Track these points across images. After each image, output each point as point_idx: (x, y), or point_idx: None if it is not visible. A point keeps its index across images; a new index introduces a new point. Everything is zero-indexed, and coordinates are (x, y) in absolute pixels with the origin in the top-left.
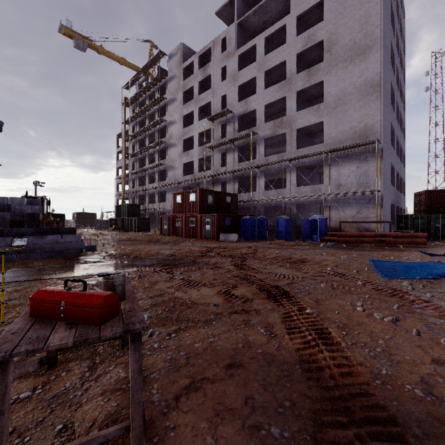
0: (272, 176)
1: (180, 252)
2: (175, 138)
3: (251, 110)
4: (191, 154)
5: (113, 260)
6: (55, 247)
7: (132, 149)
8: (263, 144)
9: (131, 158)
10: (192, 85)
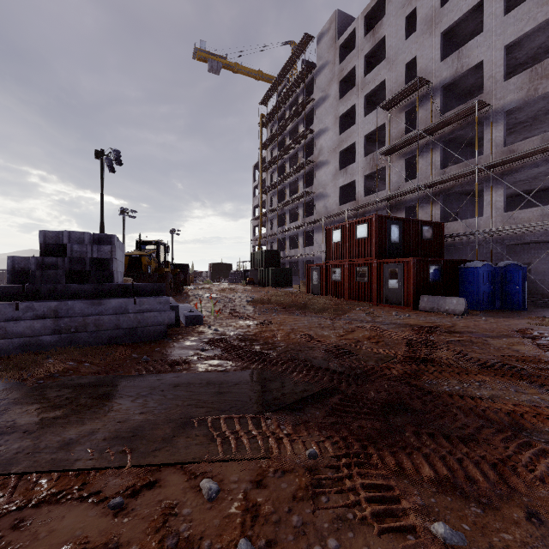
0: (510, 188)
1: (355, 339)
2: (327, 153)
3: (470, 67)
4: (351, 171)
5: (214, 360)
6: (123, 322)
7: (270, 181)
8: (500, 123)
9: (268, 193)
10: (354, 66)
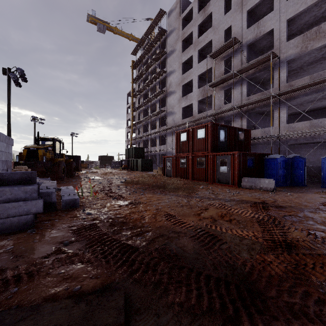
0: None
1: (212, 218)
2: (174, 86)
3: (265, 33)
4: (190, 97)
5: (72, 264)
6: None
7: (138, 103)
8: (284, 68)
9: (137, 111)
10: (191, 31)
